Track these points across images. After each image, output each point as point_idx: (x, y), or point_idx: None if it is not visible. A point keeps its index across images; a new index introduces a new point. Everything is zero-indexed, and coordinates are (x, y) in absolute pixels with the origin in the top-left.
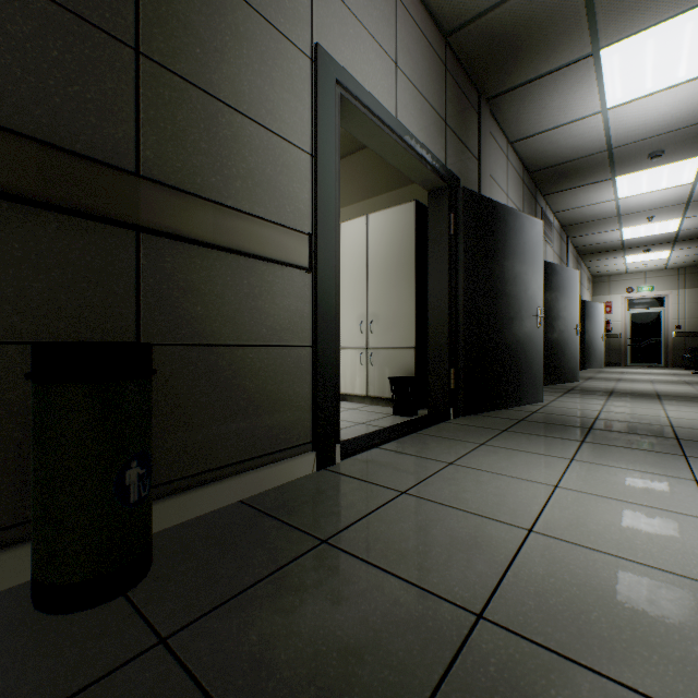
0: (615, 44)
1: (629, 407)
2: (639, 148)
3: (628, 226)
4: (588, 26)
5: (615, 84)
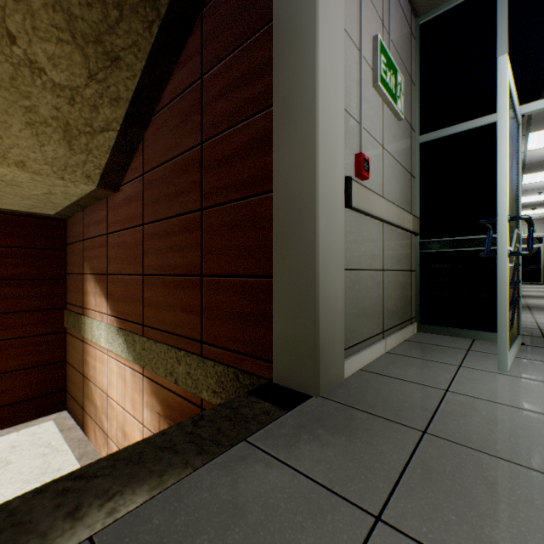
0: (536, 132)
1: (539, 301)
2: (539, 164)
3: (524, 196)
4: (525, 127)
5: (533, 143)
